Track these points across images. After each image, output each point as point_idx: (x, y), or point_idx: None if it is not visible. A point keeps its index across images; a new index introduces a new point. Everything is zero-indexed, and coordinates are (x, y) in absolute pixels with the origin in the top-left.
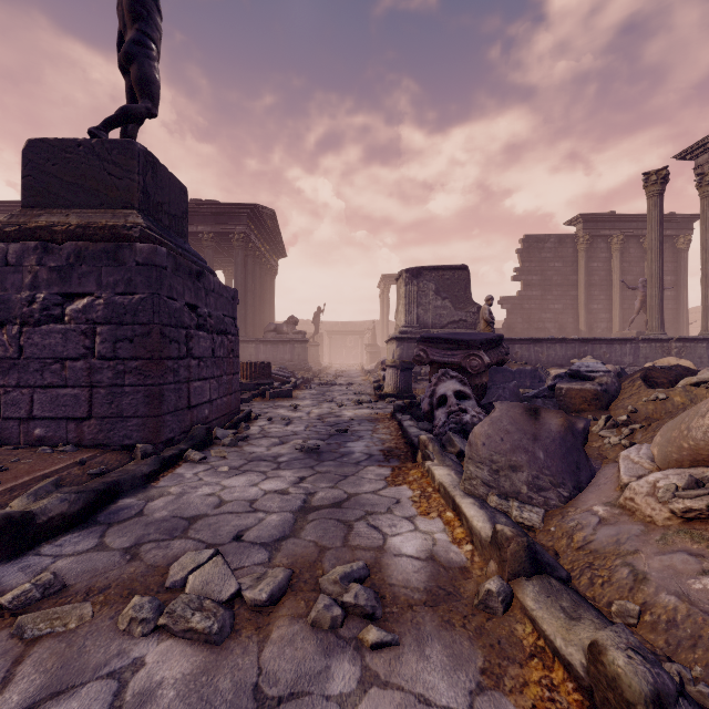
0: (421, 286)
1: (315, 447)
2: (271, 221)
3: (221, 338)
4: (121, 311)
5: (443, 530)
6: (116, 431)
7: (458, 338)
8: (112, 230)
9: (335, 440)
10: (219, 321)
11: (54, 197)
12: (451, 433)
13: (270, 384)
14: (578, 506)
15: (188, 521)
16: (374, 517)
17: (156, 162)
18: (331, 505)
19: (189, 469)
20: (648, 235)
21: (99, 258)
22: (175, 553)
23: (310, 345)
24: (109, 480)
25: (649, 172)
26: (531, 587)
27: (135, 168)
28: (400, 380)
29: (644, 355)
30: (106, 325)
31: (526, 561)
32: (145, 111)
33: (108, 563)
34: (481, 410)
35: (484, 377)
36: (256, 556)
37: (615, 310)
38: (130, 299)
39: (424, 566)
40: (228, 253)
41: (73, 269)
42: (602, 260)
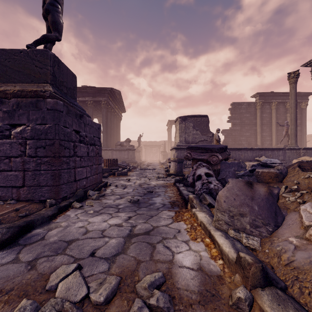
0: (186, 124)
1: (137, 200)
2: (119, 95)
3: (92, 147)
4: (39, 133)
5: (205, 249)
6: (37, 193)
7: (206, 147)
8: (35, 93)
9: (146, 196)
10: (91, 139)
11: (9, 77)
12: (204, 194)
13: (117, 169)
14: (279, 237)
15: (67, 243)
16: (167, 241)
17: (60, 61)
18: (144, 233)
19: (73, 212)
20: (290, 101)
21: (28, 106)
22: (56, 264)
23: (136, 151)
24: (29, 219)
25: (290, 72)
26: (266, 296)
27: (48, 63)
28: (177, 167)
29: (288, 155)
30: (32, 140)
31: (261, 278)
32: (55, 37)
33: (16, 271)
34: (218, 182)
35: (218, 166)
36: (101, 267)
37: (273, 136)
38: (43, 127)
39: (197, 275)
40: (99, 110)
41: (15, 112)
42: (267, 113)
